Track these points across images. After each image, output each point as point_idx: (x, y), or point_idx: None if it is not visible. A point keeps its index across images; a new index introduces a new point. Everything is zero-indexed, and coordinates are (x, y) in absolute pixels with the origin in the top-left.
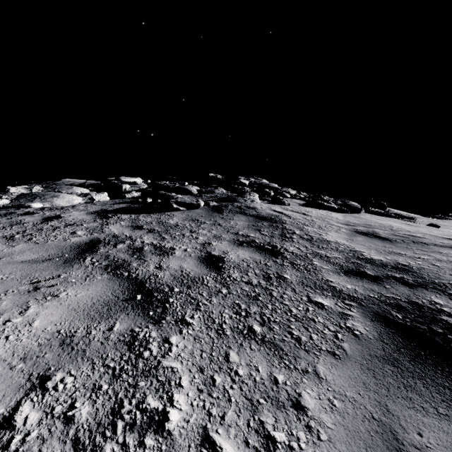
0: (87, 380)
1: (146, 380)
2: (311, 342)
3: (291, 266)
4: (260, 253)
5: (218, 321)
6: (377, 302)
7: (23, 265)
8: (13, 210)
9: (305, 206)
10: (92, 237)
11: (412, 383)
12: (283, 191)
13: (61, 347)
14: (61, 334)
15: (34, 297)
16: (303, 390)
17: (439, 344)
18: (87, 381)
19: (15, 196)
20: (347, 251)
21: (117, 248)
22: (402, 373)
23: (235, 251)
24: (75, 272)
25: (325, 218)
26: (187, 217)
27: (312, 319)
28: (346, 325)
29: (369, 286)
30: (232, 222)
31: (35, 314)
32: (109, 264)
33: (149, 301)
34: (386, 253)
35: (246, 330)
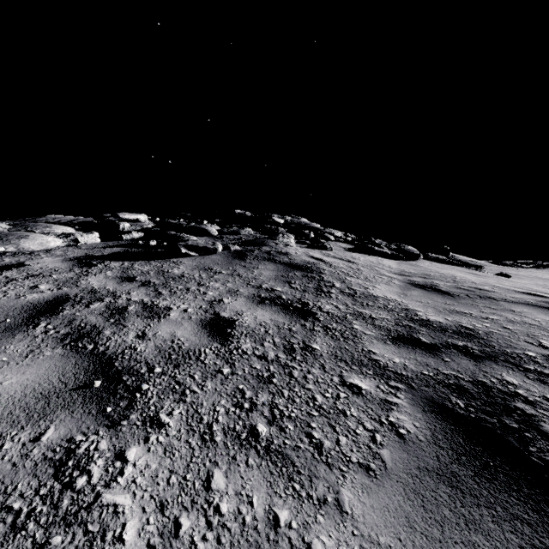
0: None
1: (66, 532)
2: (336, 449)
3: (323, 332)
4: (286, 313)
5: (207, 419)
6: (432, 383)
7: None
8: None
9: (352, 251)
10: (58, 293)
11: (476, 516)
12: (326, 232)
13: None
14: None
15: None
16: (315, 536)
17: (514, 447)
18: None
19: None
20: (398, 310)
21: (89, 309)
22: (463, 499)
23: (253, 311)
24: (15, 346)
25: (374, 266)
26: (198, 266)
27: (342, 412)
28: (388, 419)
29: (423, 359)
30: (256, 271)
31: None
32: (69, 332)
33: (112, 389)
34: (447, 312)
35: (245, 432)
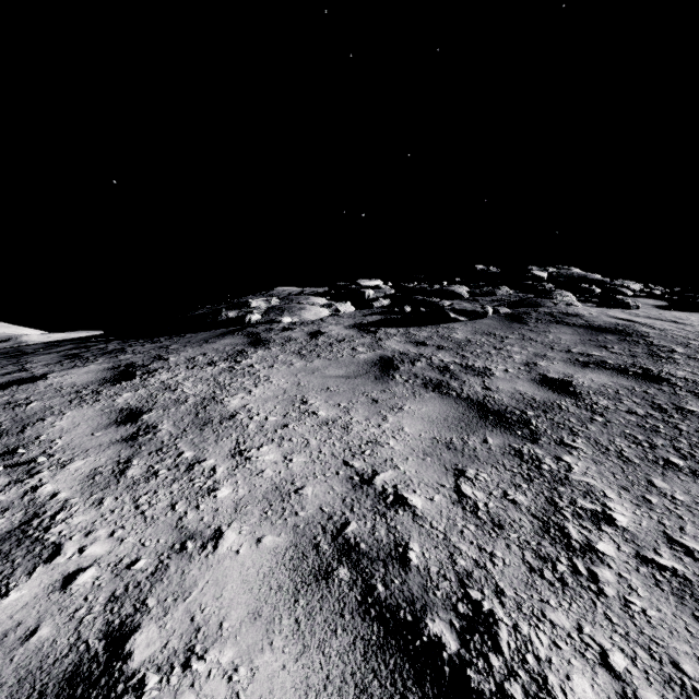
0: (501, 478)
1: (564, 487)
2: None
3: (693, 396)
4: (627, 377)
5: (613, 449)
6: None
7: (340, 379)
8: (269, 326)
9: (669, 309)
10: (378, 354)
11: None
12: (615, 285)
13: (451, 451)
14: (439, 440)
15: (382, 408)
16: None
17: None
18: (502, 479)
19: (264, 310)
20: None
21: (418, 367)
22: None
23: (582, 373)
24: (398, 389)
25: None
26: (476, 331)
27: None
28: None
29: None
30: (551, 335)
31: (398, 422)
32: (424, 382)
33: (506, 421)
34: None
35: (660, 461)
